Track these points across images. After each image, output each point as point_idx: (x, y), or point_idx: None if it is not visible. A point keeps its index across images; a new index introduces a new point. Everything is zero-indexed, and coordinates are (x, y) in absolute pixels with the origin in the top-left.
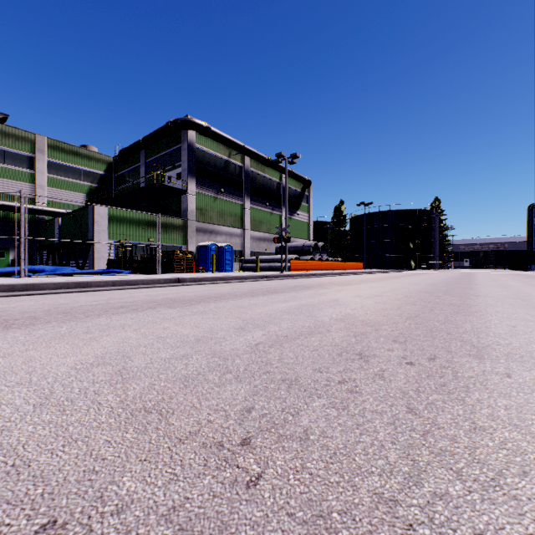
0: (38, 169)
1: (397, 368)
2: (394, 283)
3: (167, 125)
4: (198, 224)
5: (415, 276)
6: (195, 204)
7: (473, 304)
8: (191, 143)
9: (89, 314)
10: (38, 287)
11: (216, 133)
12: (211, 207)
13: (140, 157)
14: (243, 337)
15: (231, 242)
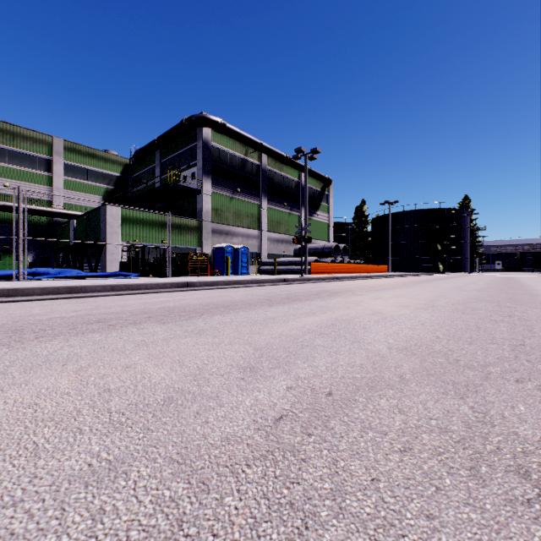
0: (55, 171)
1: None
2: (435, 289)
3: (182, 123)
4: (213, 225)
5: (449, 279)
6: (210, 204)
7: None
8: (206, 141)
9: (43, 334)
10: (22, 293)
11: (231, 130)
12: (226, 208)
13: (155, 158)
14: (252, 394)
15: (248, 243)
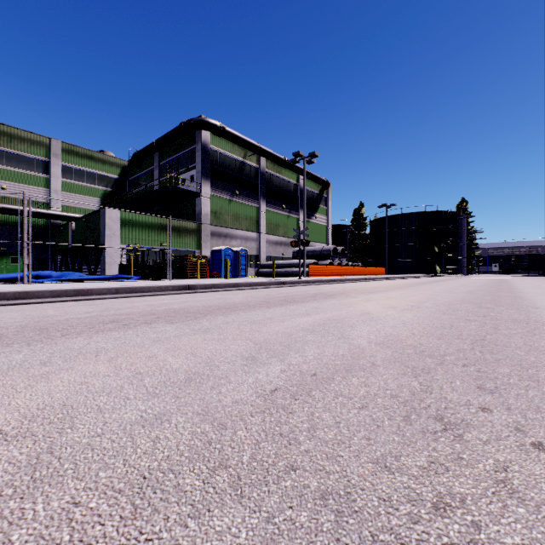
0: (52, 173)
1: (525, 460)
2: (427, 291)
3: (181, 126)
4: (212, 228)
5: (444, 282)
6: (209, 207)
7: (543, 320)
8: (204, 144)
9: (67, 332)
10: (32, 296)
11: (230, 133)
12: (225, 210)
13: (153, 160)
14: (253, 375)
15: (247, 246)
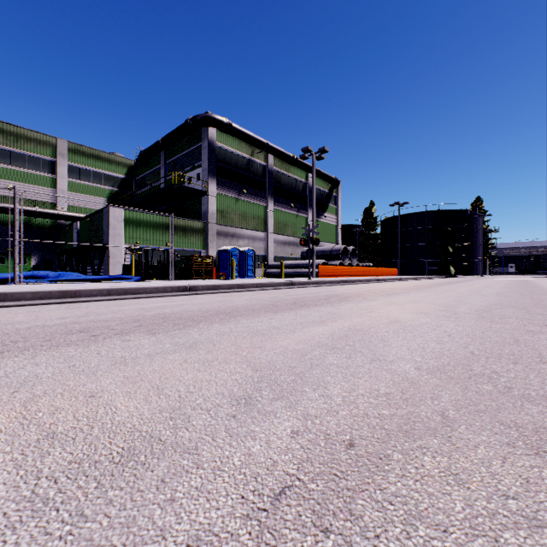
0: (59, 173)
1: None
2: (451, 293)
3: (186, 123)
4: (219, 227)
5: (463, 283)
6: (215, 206)
7: None
8: (211, 141)
9: (12, 347)
10: (11, 298)
11: (237, 129)
12: (232, 209)
13: (159, 159)
14: (244, 444)
15: (254, 246)
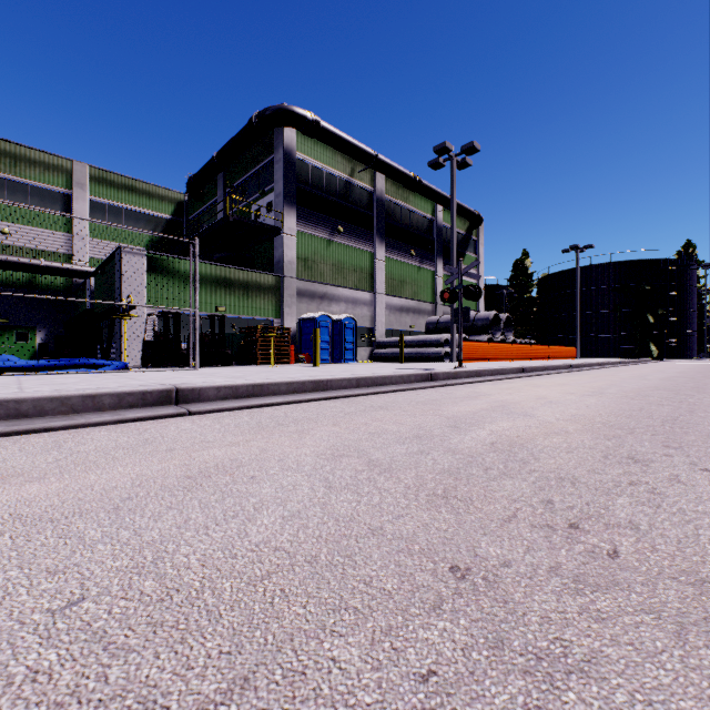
0: (75, 211)
1: None
2: None
3: (250, 122)
4: (301, 284)
5: None
6: (295, 250)
7: None
8: (288, 150)
9: None
10: None
11: (329, 131)
12: (321, 257)
13: (217, 187)
14: None
15: (355, 313)
